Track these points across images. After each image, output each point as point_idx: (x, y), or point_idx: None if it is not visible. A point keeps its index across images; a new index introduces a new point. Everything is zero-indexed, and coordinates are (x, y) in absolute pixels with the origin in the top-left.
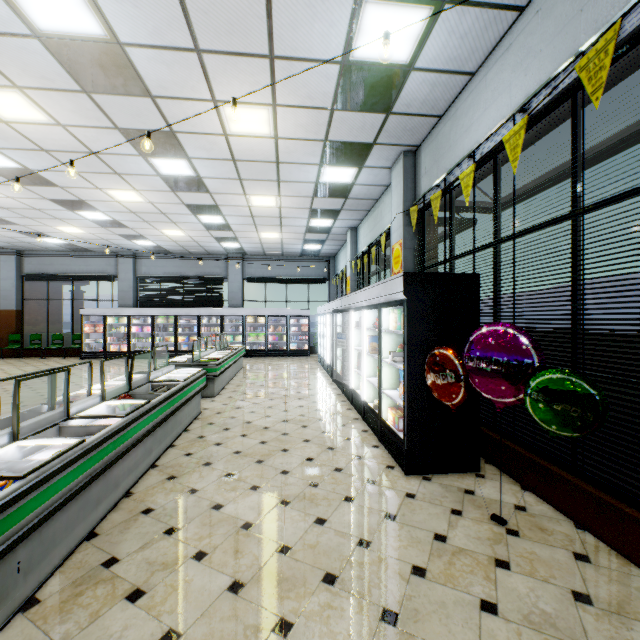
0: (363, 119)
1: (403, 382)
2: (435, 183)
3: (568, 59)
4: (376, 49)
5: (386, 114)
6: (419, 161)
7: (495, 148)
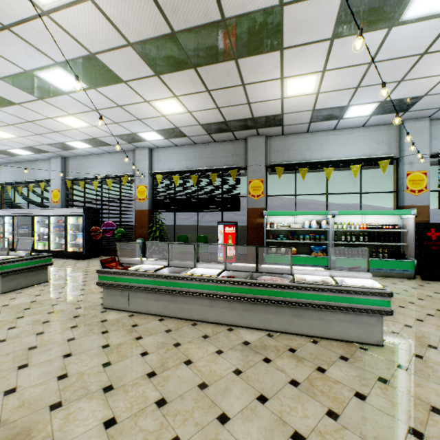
0: (54, 148)
1: (83, 236)
2: (80, 177)
3: (120, 172)
4: (74, 144)
5: (64, 150)
6: (68, 162)
7: (104, 179)
